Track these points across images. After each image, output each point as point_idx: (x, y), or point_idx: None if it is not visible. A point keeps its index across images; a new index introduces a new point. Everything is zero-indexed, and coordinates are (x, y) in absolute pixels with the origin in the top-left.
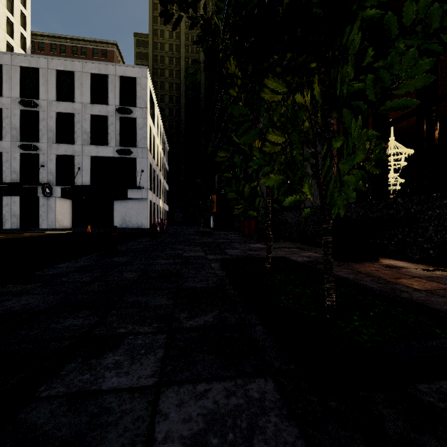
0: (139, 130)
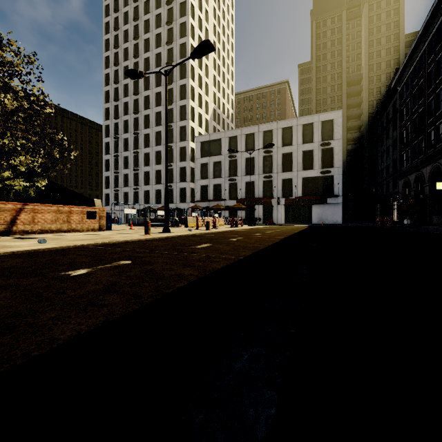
0: (335, 155)
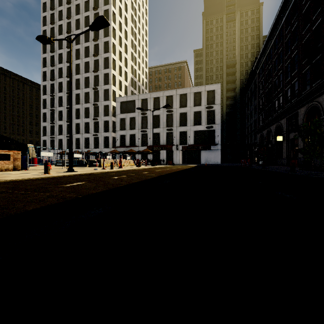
0: (216, 115)
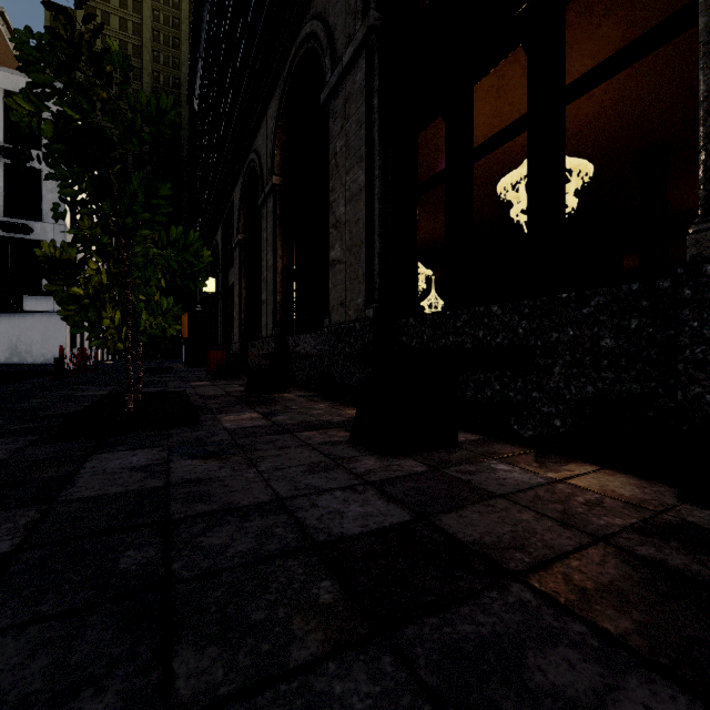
0: (48, 192)
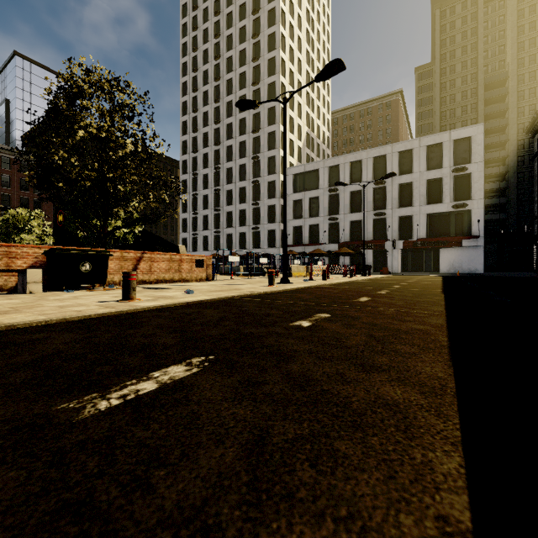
0: (474, 183)
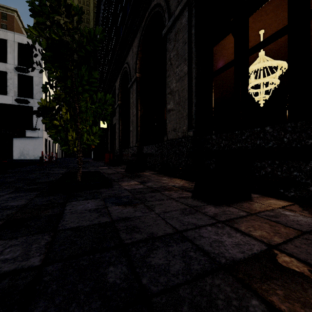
0: (35, 85)
